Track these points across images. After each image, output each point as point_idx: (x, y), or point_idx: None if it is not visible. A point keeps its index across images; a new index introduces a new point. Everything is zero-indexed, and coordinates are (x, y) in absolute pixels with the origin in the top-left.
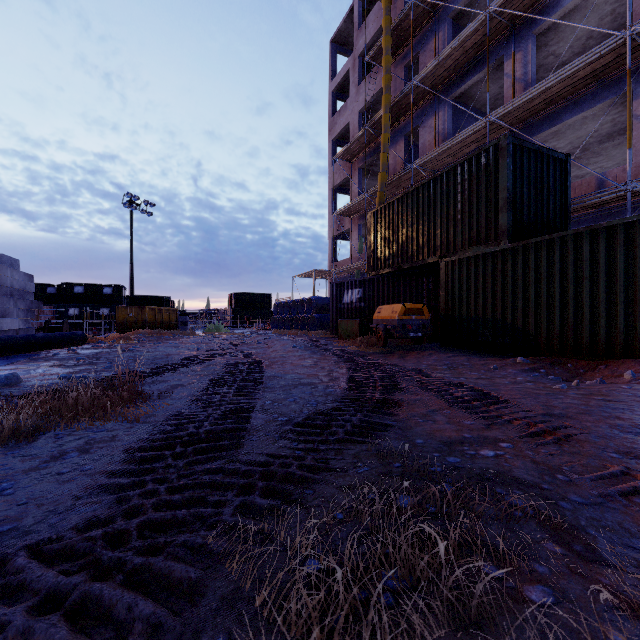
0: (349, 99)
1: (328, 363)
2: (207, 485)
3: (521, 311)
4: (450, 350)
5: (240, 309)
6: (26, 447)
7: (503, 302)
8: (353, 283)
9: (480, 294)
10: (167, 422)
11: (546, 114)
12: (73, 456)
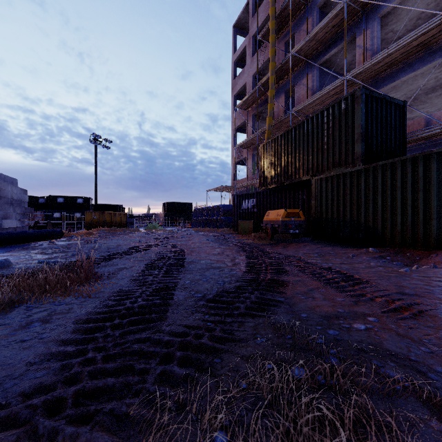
0: (246, 66)
1: (231, 252)
2: (136, 353)
3: (371, 214)
4: (319, 242)
5: (170, 213)
6: (2, 317)
7: (358, 208)
8: (249, 195)
9: (341, 202)
10: (110, 298)
11: (387, 73)
12: (36, 325)
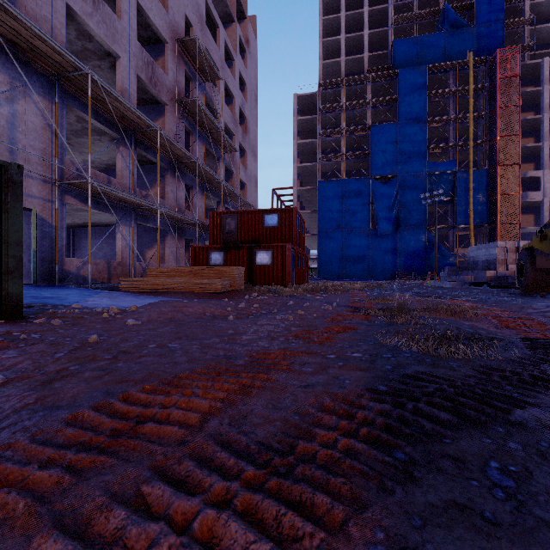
0: None
1: None
2: None
3: None
4: None
5: None
6: None
7: None
8: None
9: None
10: None
11: None
12: None
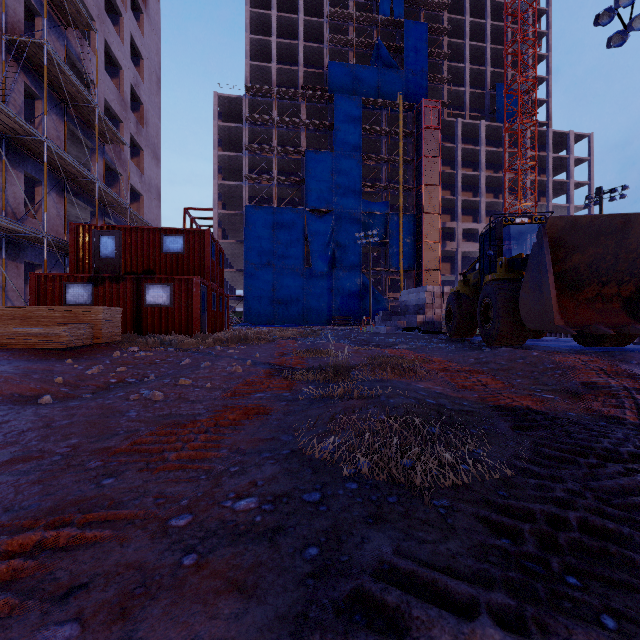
0: None
1: None
2: None
3: None
4: None
5: None
6: None
7: None
8: None
9: None
10: None
11: None
12: None
